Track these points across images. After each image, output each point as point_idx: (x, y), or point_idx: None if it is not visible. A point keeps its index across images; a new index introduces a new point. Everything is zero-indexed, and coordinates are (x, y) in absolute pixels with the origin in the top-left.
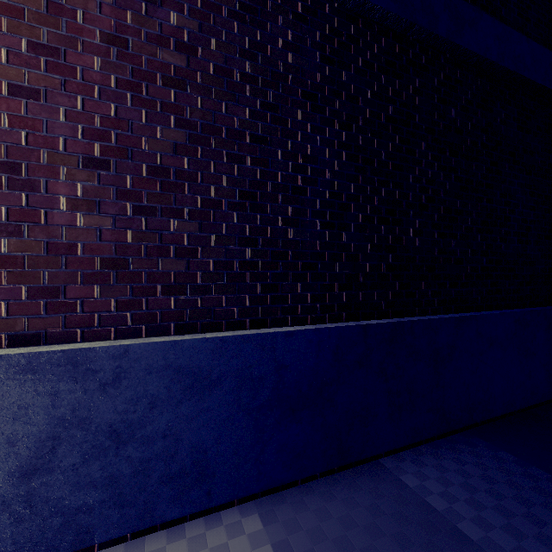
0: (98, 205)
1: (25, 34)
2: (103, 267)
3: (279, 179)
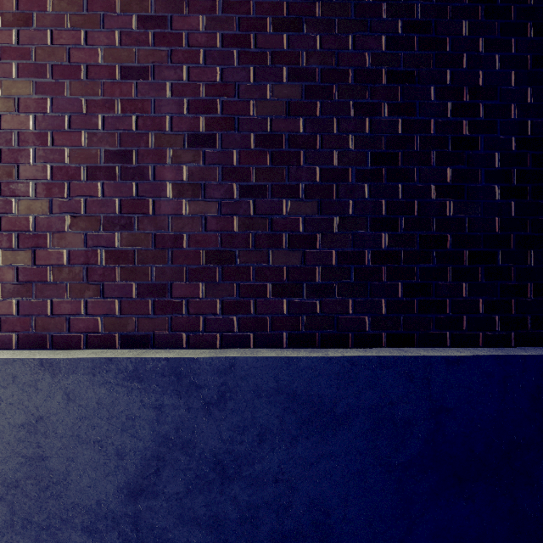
0: (203, 189)
1: (135, 9)
2: (209, 262)
3: (432, 130)
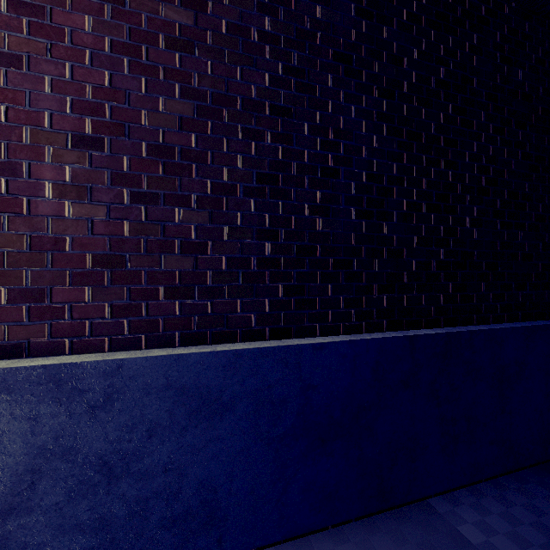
0: (90, 192)
1: None
2: (96, 266)
3: (306, 159)
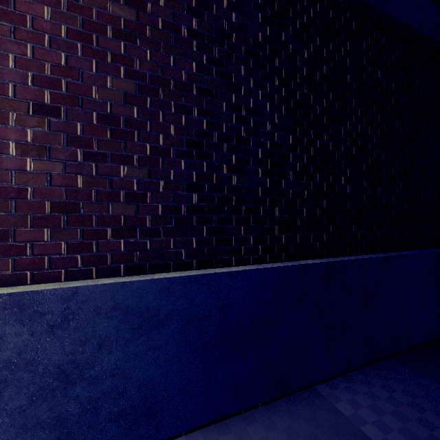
0: (48, 151)
1: None
2: (54, 211)
3: (224, 130)
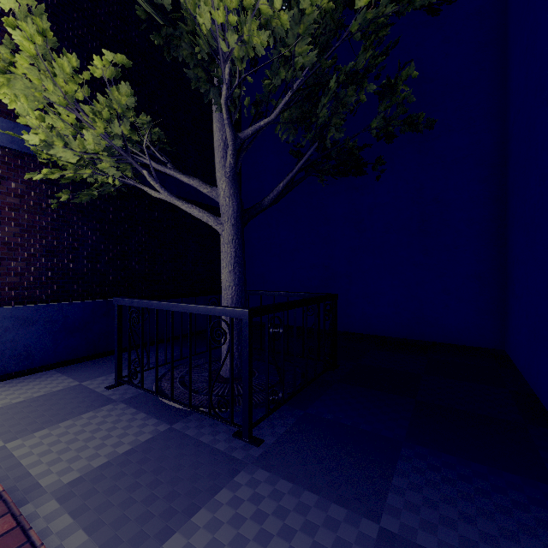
0: None
1: None
2: None
3: (66, 244)
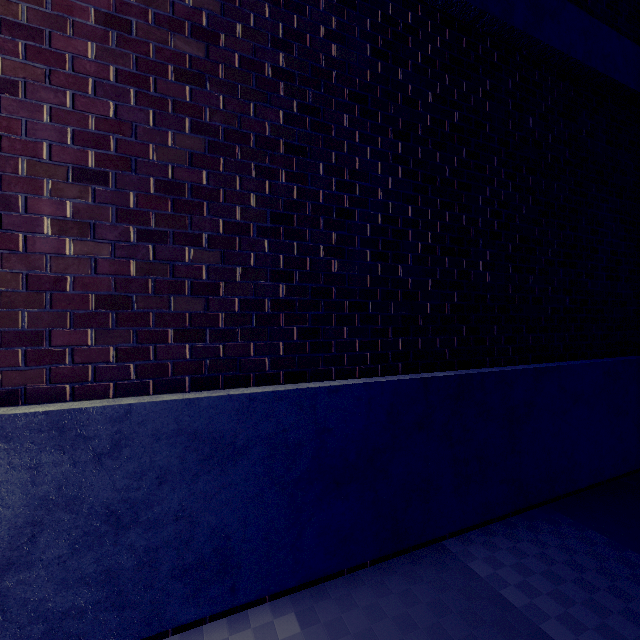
0: (93, 229)
1: None
2: (100, 307)
3: (321, 199)
